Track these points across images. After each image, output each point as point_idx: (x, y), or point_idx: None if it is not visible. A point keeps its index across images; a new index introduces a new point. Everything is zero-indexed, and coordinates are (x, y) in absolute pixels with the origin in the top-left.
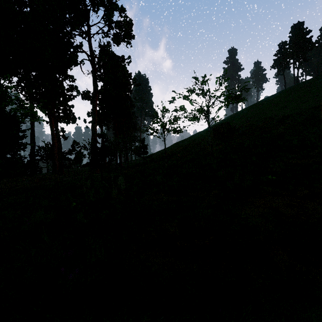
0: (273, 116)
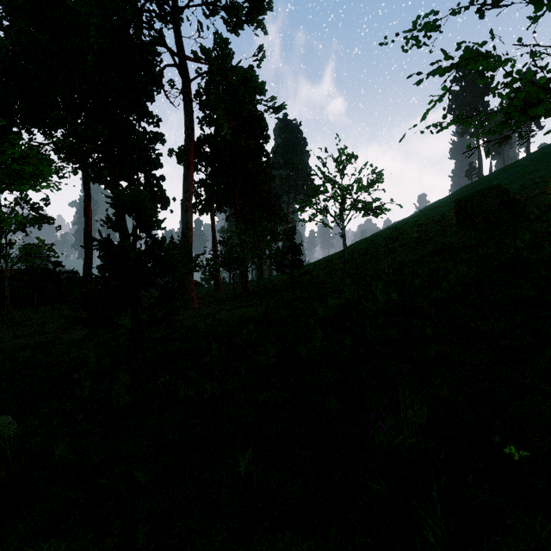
0: None
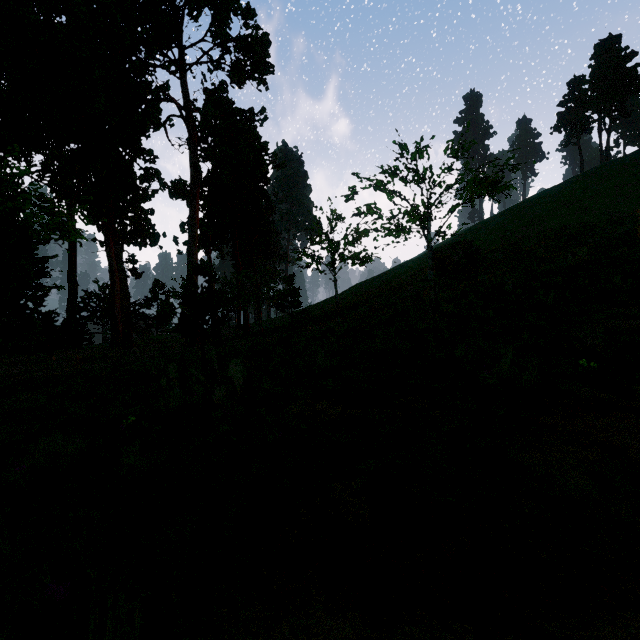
0: (560, 229)
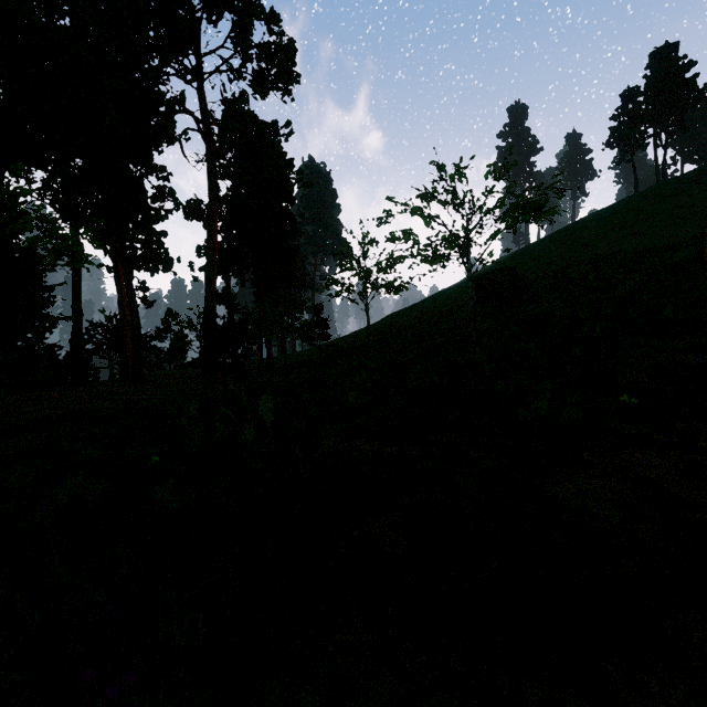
0: (612, 255)
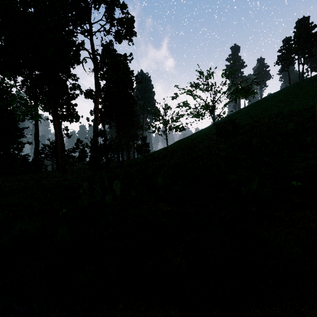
0: (279, 113)
